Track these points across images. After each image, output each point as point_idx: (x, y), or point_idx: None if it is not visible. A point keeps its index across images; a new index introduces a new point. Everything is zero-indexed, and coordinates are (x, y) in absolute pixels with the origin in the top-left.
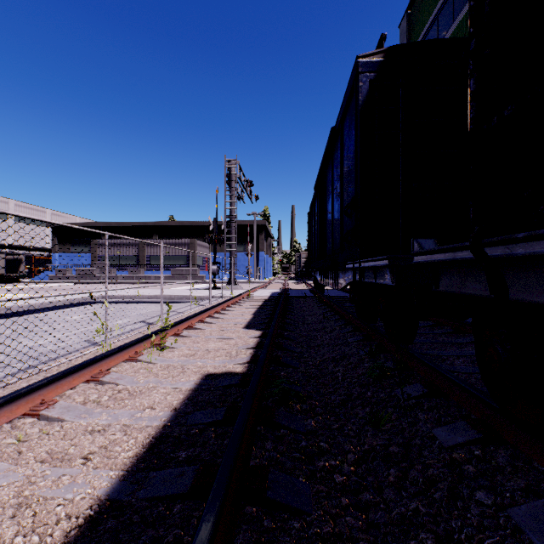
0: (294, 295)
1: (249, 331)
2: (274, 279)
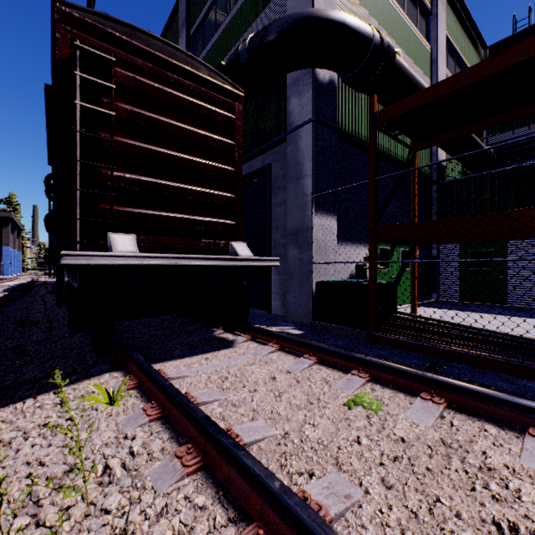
0: (39, 283)
1: (4, 293)
2: (24, 275)
